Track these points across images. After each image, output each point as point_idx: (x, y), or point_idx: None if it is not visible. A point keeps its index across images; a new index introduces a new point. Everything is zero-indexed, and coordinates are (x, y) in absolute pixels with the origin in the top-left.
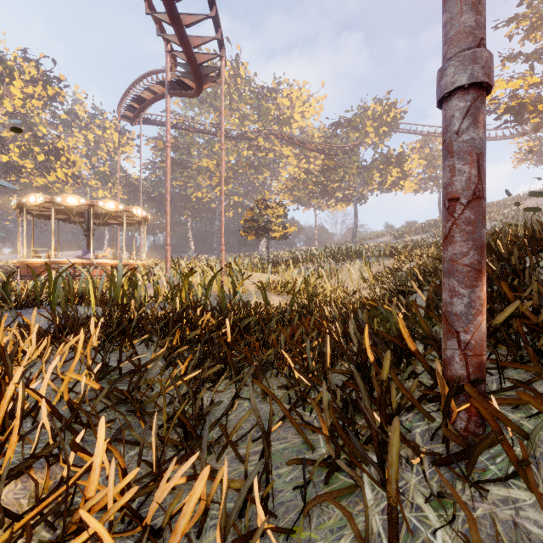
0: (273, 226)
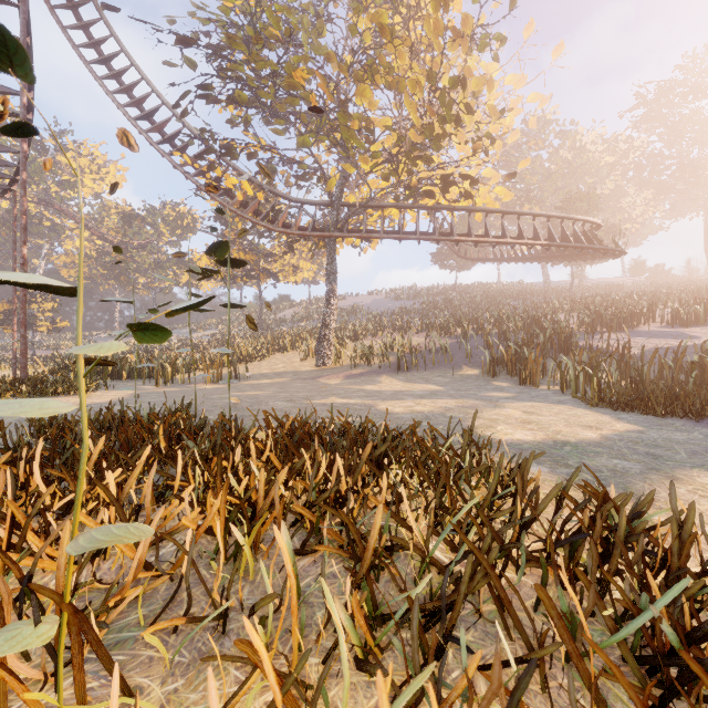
0: (39, 321)
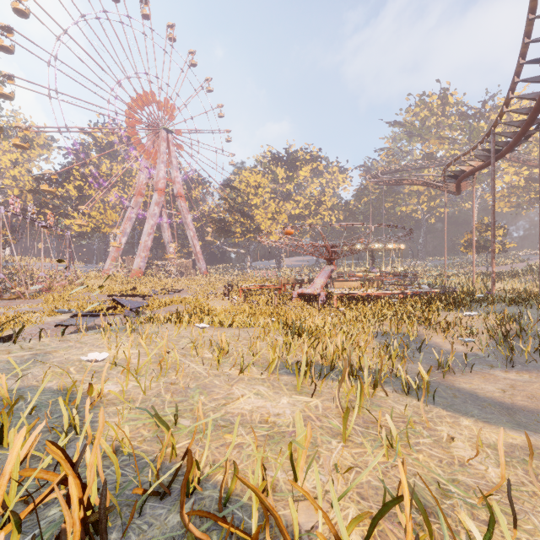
0: None
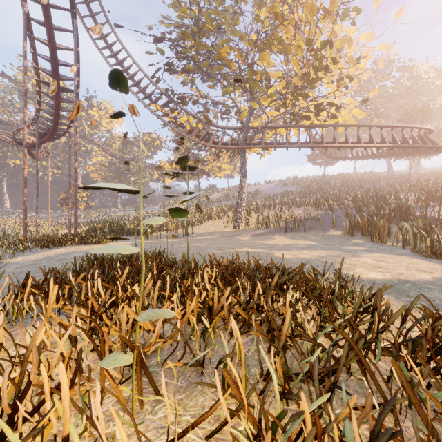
0: (80, 203)
